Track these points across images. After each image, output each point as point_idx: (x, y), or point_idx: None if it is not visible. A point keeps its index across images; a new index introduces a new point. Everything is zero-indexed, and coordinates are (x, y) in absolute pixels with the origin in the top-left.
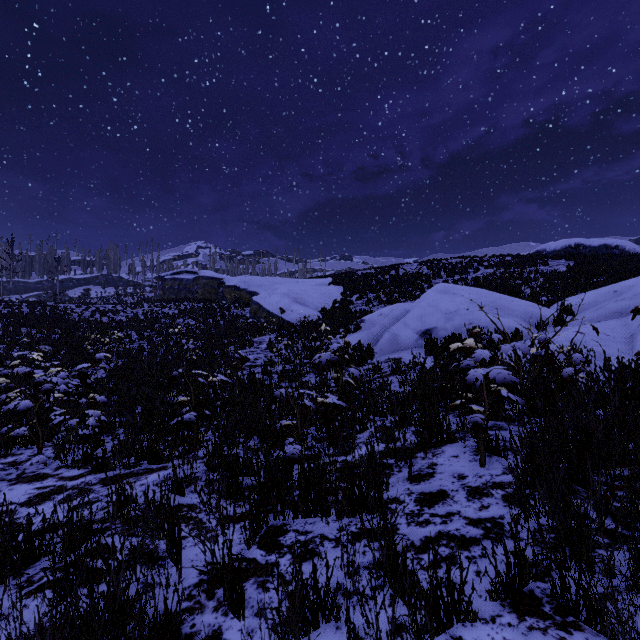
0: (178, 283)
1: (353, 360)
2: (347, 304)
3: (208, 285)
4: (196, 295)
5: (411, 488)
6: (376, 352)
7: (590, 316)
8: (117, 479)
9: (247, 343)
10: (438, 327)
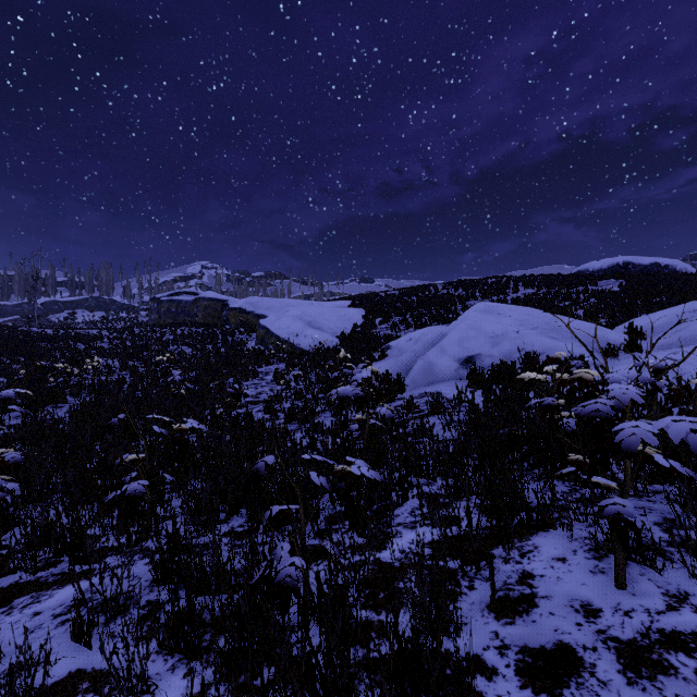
0: (176, 305)
1: (379, 395)
2: (369, 328)
3: (210, 307)
4: (196, 319)
5: (501, 633)
6: (407, 384)
7: (669, 340)
8: (6, 596)
9: (251, 374)
10: (483, 354)
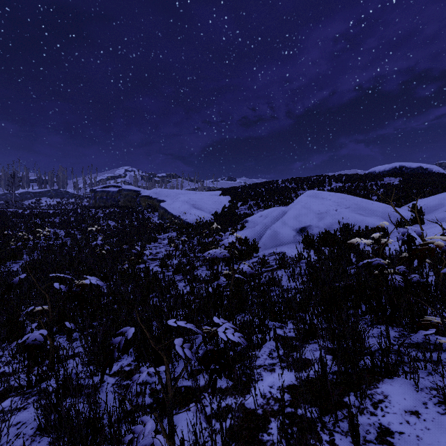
0: (106, 194)
1: (241, 254)
2: (233, 209)
3: (128, 195)
4: (119, 203)
5: None
6: (260, 247)
7: (442, 215)
8: None
9: (153, 239)
10: (312, 225)
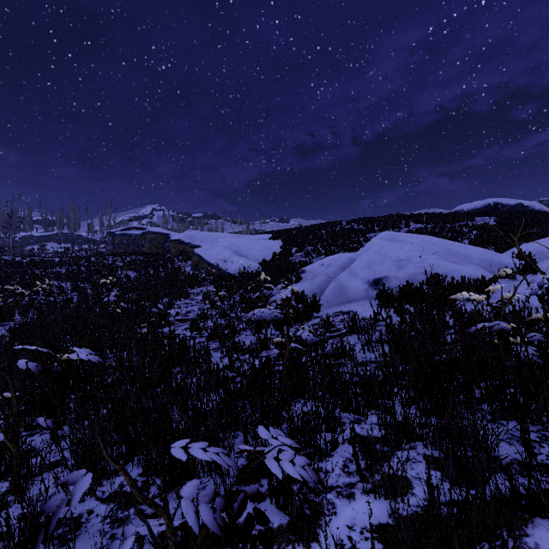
0: (127, 238)
1: (297, 314)
2: (287, 256)
3: (155, 240)
4: (143, 249)
5: None
6: (322, 304)
7: None
8: None
9: (183, 294)
10: (390, 276)
